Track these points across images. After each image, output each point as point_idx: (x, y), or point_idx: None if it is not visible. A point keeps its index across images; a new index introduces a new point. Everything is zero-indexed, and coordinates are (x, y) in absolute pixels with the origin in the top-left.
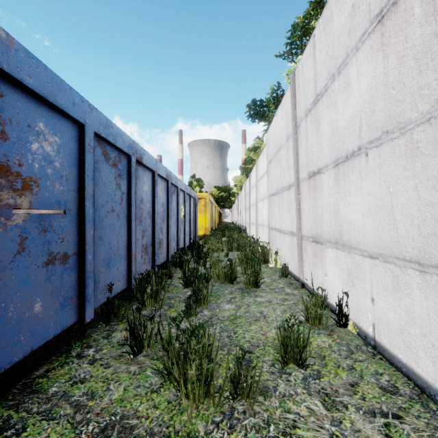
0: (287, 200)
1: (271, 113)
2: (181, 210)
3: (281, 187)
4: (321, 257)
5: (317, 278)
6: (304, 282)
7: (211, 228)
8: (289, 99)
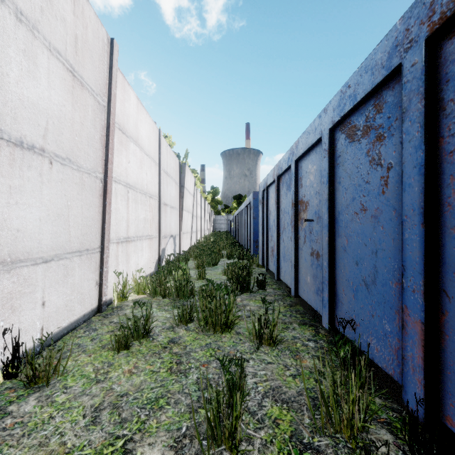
0: None
1: None
2: None
3: None
4: None
5: None
6: None
7: None
8: None
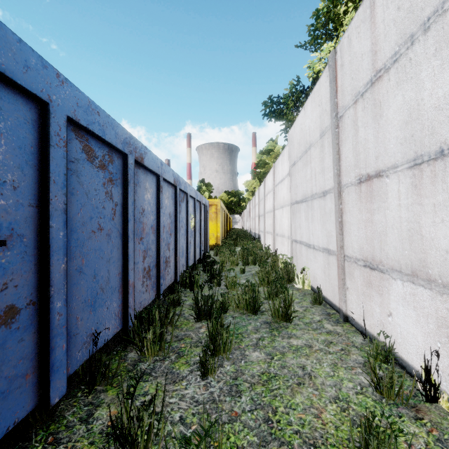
0: (320, 210)
1: (289, 111)
2: (190, 220)
3: (311, 194)
4: (381, 290)
5: (373, 316)
6: (347, 314)
7: (222, 236)
8: (325, 85)
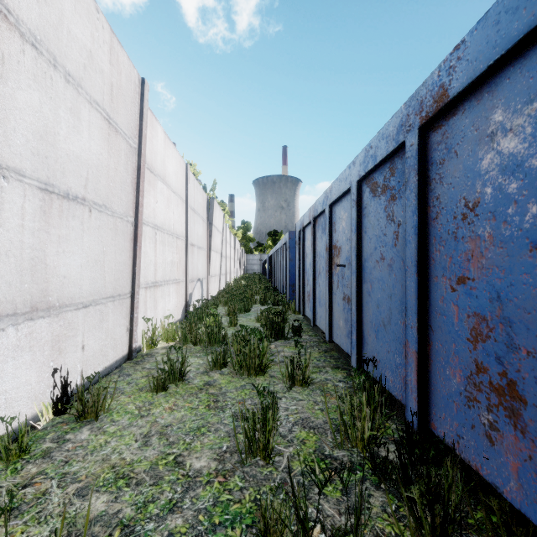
0: None
1: None
2: None
3: None
4: None
5: None
6: None
7: None
8: None
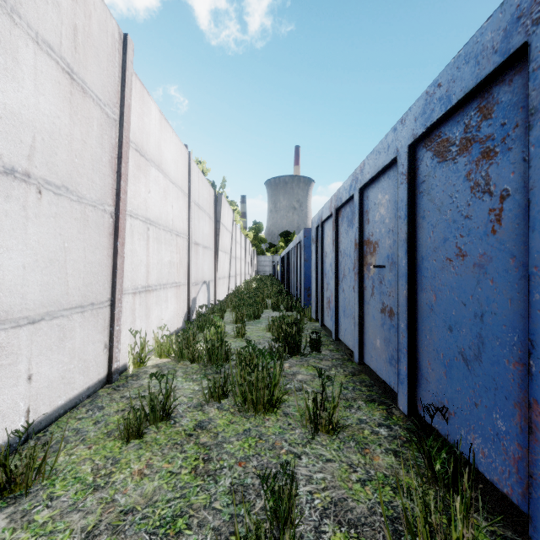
0: None
1: None
2: None
3: None
4: None
5: None
6: None
7: None
8: None
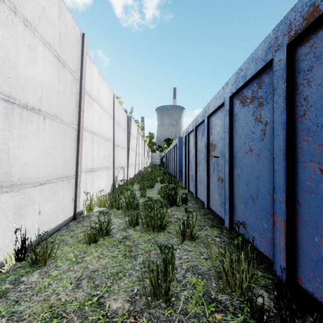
0: None
1: None
2: None
3: None
4: None
5: None
6: None
7: None
8: None
